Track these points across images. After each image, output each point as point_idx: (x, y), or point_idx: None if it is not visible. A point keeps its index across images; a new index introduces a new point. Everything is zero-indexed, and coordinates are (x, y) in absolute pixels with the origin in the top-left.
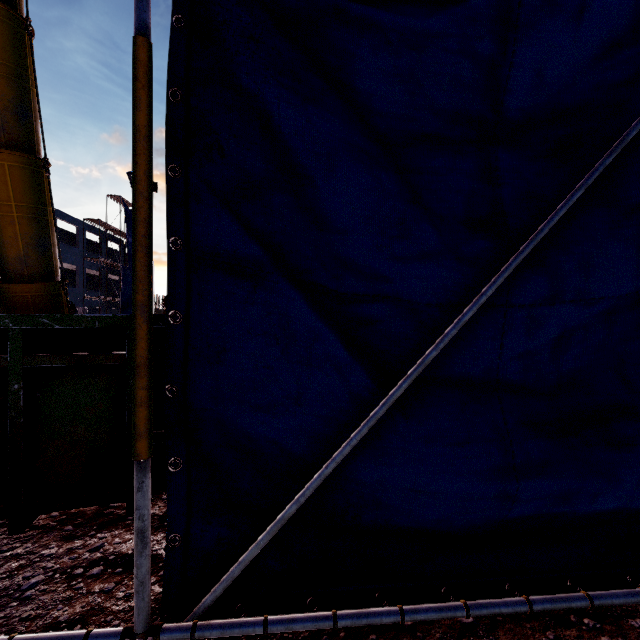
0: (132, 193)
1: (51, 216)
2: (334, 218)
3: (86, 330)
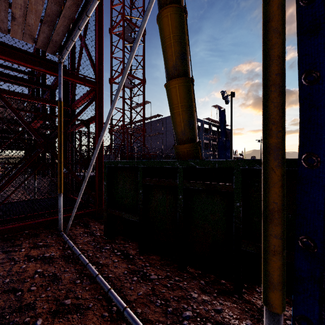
0: (263, 36)
1: (194, 108)
2: None
3: (210, 169)
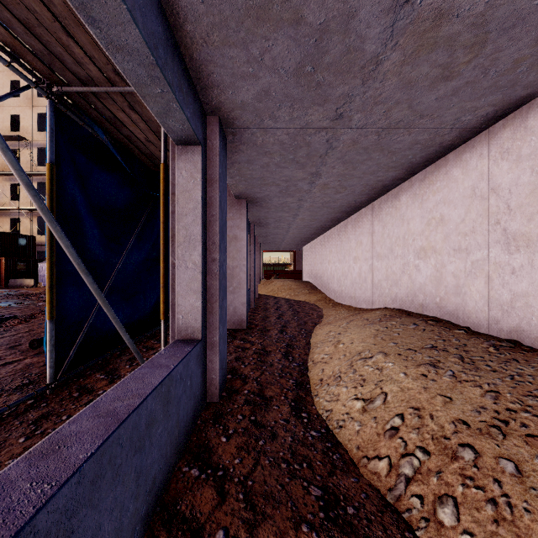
0: None
1: None
2: (88, 234)
3: None
